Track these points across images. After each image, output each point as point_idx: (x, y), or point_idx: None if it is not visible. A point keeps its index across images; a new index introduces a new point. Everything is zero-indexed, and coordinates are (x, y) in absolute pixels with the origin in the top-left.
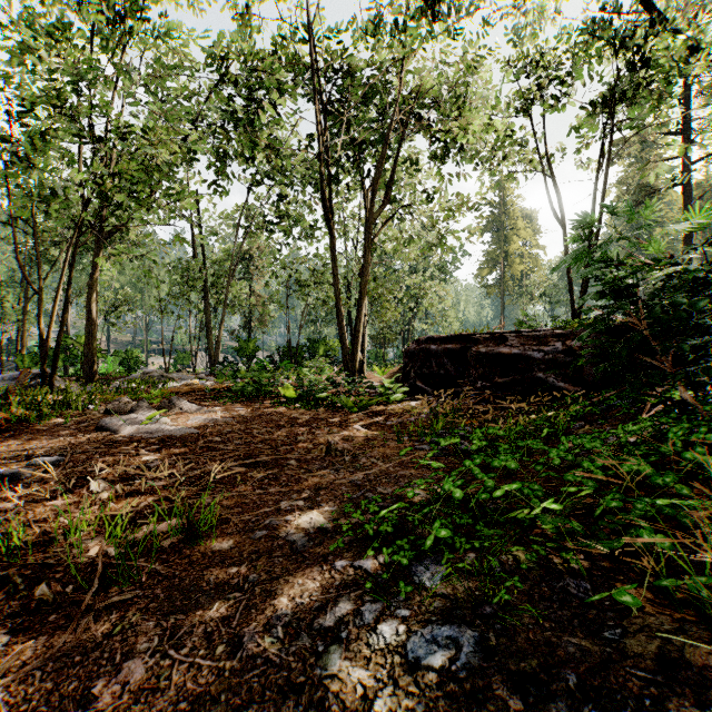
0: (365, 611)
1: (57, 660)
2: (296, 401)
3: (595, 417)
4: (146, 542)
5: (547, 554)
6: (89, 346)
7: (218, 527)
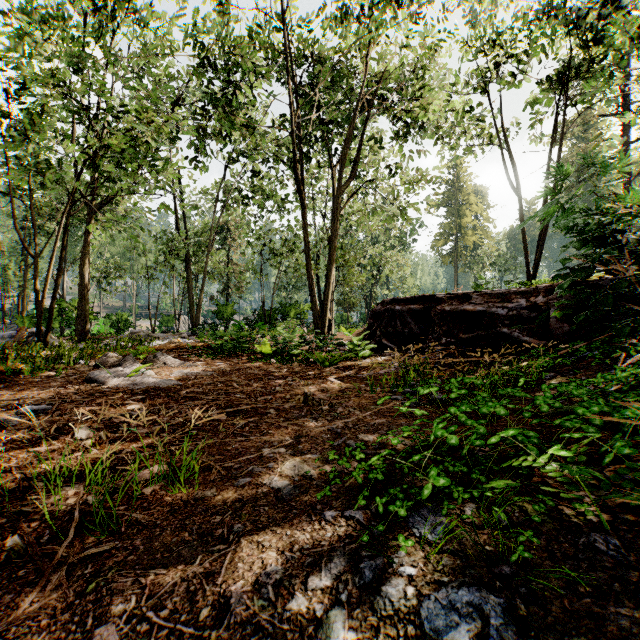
0: (364, 568)
1: (21, 623)
2: (271, 356)
3: (566, 368)
4: (127, 489)
5: (556, 505)
6: (82, 308)
7: (200, 474)
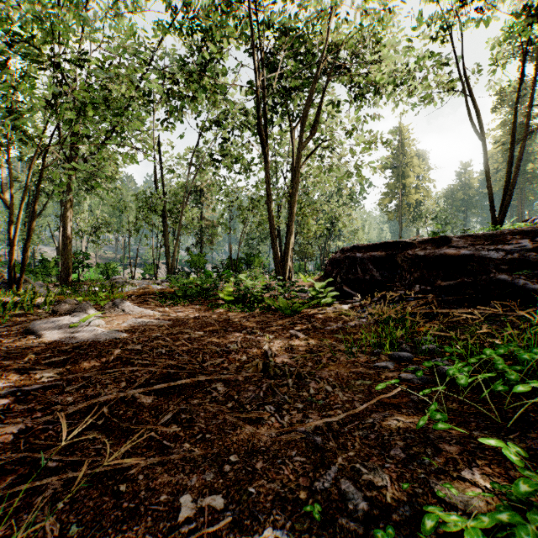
0: None
1: None
2: (233, 303)
3: None
4: None
5: None
6: (65, 257)
7: None
